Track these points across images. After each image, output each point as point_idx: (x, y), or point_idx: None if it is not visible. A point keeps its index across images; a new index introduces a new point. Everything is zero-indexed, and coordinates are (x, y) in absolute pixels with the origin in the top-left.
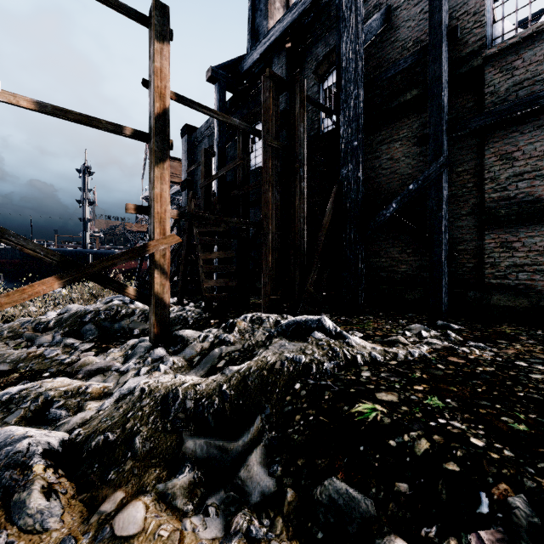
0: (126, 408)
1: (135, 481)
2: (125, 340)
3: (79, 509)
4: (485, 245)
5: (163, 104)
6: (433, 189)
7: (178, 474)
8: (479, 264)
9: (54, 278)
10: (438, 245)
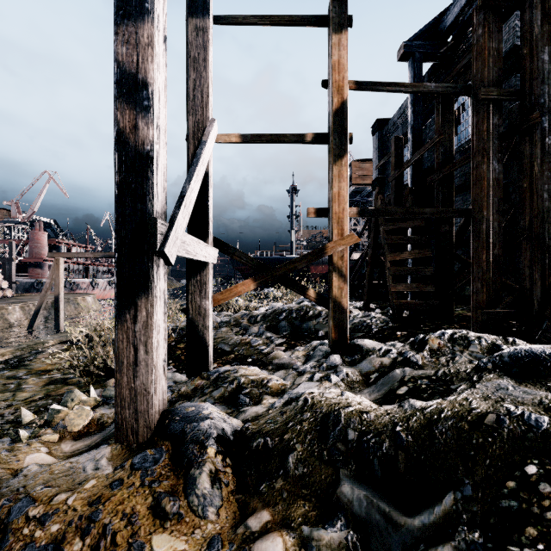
0: (288, 415)
1: (282, 507)
2: (310, 340)
3: (234, 509)
4: None
5: (341, 98)
6: None
7: (327, 524)
8: None
9: (251, 280)
10: None
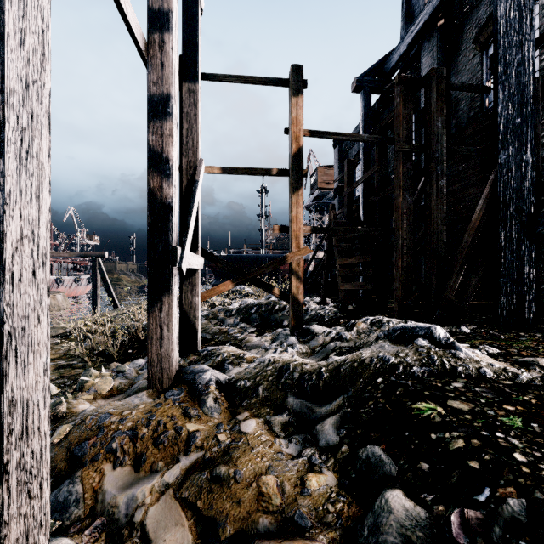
0: (259, 369)
1: (255, 410)
2: (276, 328)
3: (228, 414)
4: None
5: (298, 145)
6: None
7: (279, 414)
8: None
9: (230, 281)
10: None
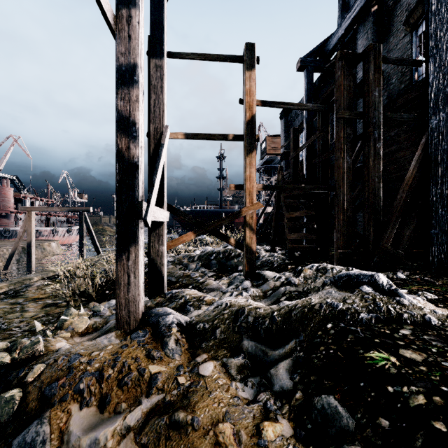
0: (216, 312)
1: (213, 352)
2: (232, 273)
3: (188, 356)
4: None
5: (251, 113)
6: None
7: (235, 357)
8: None
9: (192, 232)
10: None
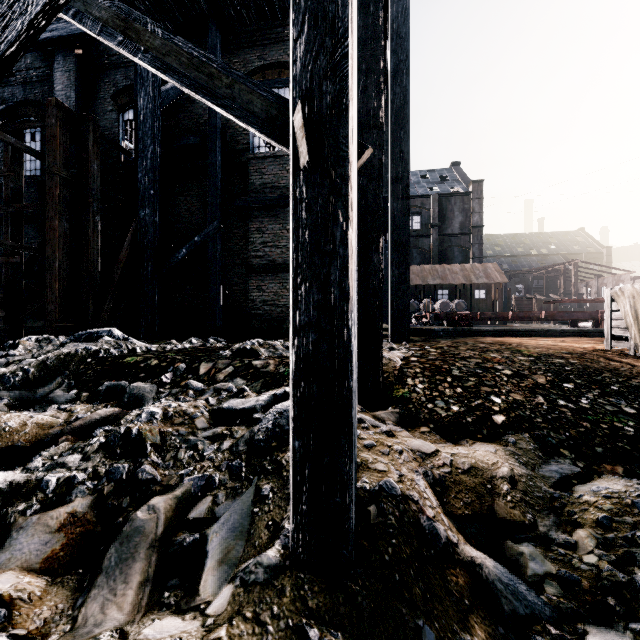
0: None
1: None
2: None
3: None
4: (249, 287)
5: None
6: (211, 243)
7: None
8: (246, 300)
9: None
10: (214, 284)
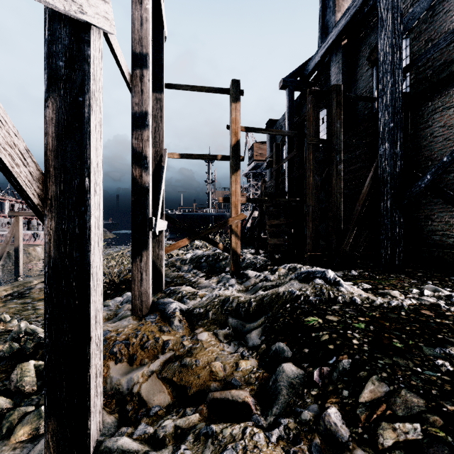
0: (208, 301)
1: (207, 327)
2: (220, 273)
3: (188, 330)
4: None
5: (236, 138)
6: None
7: (223, 329)
8: None
9: (186, 239)
10: None
